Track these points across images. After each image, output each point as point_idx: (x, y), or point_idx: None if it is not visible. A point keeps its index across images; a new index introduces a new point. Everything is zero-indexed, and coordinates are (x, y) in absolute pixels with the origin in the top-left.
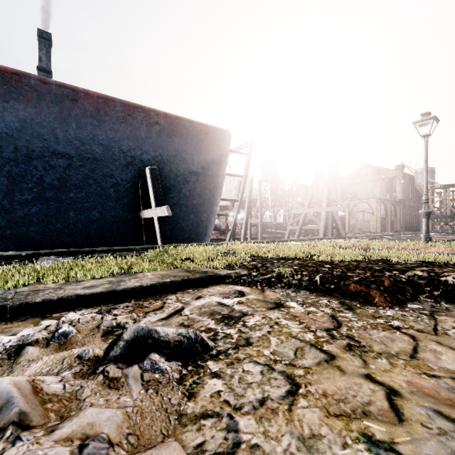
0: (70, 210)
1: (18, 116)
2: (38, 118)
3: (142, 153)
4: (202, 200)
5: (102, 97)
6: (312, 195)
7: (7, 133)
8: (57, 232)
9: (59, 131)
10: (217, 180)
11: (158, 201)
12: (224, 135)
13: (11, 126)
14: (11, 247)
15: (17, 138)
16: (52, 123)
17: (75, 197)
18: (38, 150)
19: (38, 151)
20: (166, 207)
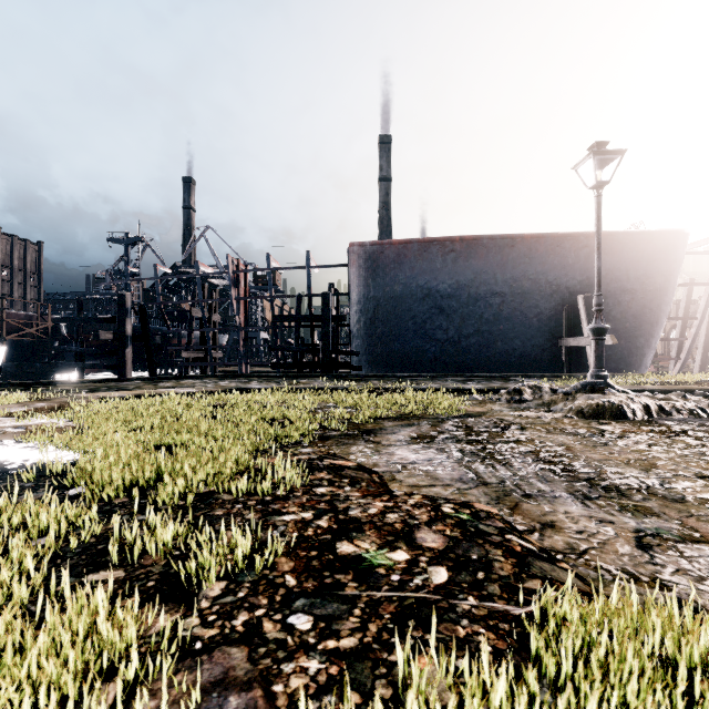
0: (497, 341)
1: (473, 270)
2: (485, 268)
3: (568, 279)
4: (637, 321)
5: (534, 237)
6: None
7: (465, 284)
8: (485, 360)
9: (498, 275)
10: (662, 296)
11: None
12: (675, 238)
13: (468, 278)
14: (453, 371)
15: (470, 287)
16: (494, 270)
17: (503, 329)
18: (482, 293)
19: (482, 294)
20: (609, 336)
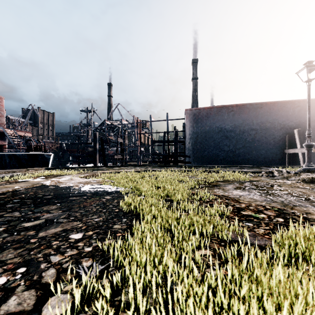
0: (253, 150)
1: (242, 119)
2: (248, 118)
3: (289, 122)
4: None
5: (271, 103)
6: None
7: (238, 125)
8: (247, 159)
9: (254, 121)
10: None
11: (302, 145)
12: None
13: (239, 123)
14: (231, 164)
15: (240, 126)
16: (252, 118)
17: (256, 145)
18: (246, 129)
19: (246, 129)
20: None
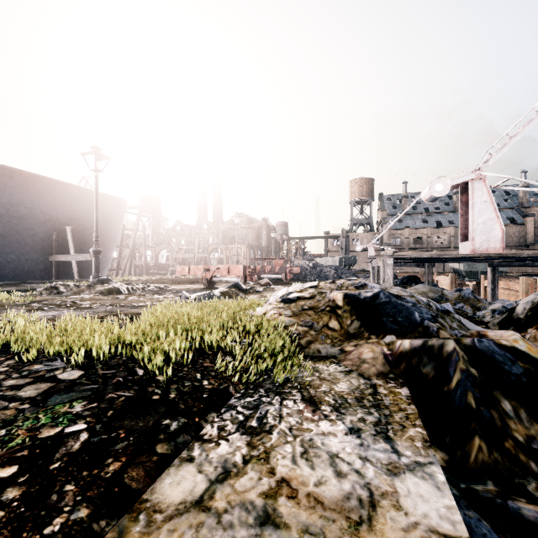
0: None
1: None
2: None
3: (58, 213)
4: (102, 247)
5: (31, 175)
6: (188, 244)
7: None
8: None
9: None
10: (114, 233)
11: (77, 250)
12: (121, 202)
13: None
14: None
15: None
16: None
17: None
18: None
19: None
20: (89, 255)
